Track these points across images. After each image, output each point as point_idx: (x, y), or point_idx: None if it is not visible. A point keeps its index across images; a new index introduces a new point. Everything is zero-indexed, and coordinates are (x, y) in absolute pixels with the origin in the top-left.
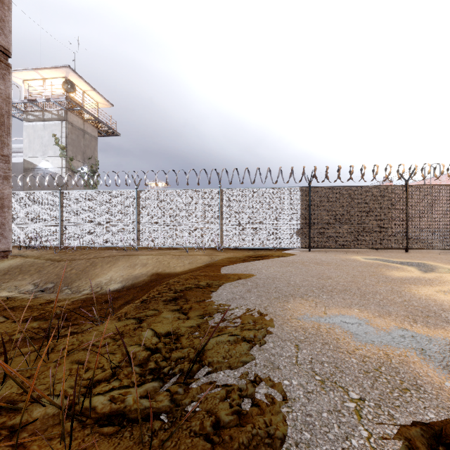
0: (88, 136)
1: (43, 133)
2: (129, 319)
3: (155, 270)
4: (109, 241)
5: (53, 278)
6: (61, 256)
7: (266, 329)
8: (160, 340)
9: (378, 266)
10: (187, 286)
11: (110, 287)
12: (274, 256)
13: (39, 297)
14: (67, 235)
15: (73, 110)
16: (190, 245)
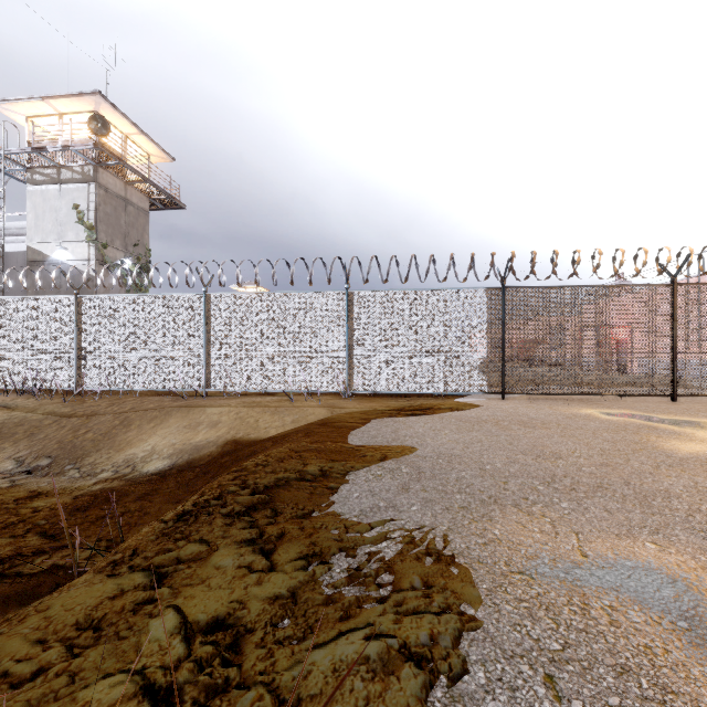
0: (133, 208)
1: (58, 203)
2: (133, 573)
3: (232, 434)
4: (158, 381)
5: (51, 449)
6: (74, 407)
7: (458, 610)
8: (190, 652)
9: (638, 429)
10: (280, 476)
11: (150, 465)
12: (444, 410)
13: (19, 485)
14: (88, 370)
15: (107, 165)
16: (296, 388)
